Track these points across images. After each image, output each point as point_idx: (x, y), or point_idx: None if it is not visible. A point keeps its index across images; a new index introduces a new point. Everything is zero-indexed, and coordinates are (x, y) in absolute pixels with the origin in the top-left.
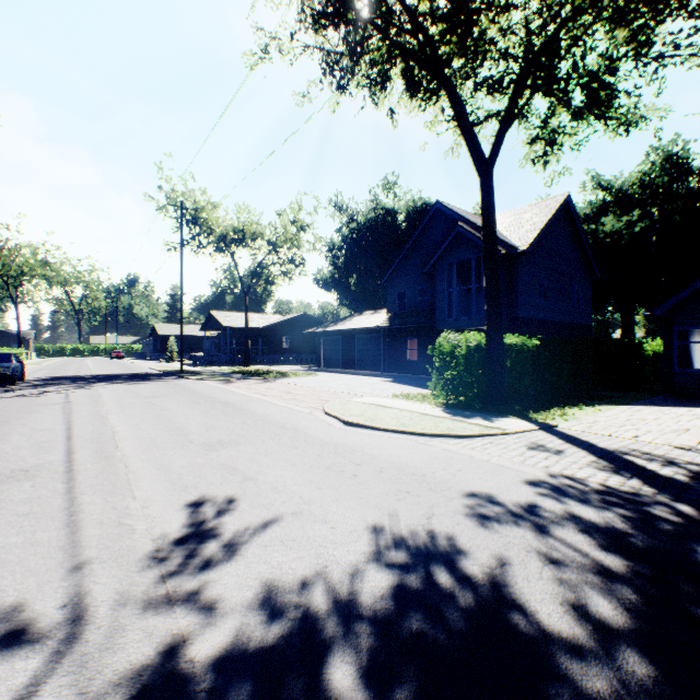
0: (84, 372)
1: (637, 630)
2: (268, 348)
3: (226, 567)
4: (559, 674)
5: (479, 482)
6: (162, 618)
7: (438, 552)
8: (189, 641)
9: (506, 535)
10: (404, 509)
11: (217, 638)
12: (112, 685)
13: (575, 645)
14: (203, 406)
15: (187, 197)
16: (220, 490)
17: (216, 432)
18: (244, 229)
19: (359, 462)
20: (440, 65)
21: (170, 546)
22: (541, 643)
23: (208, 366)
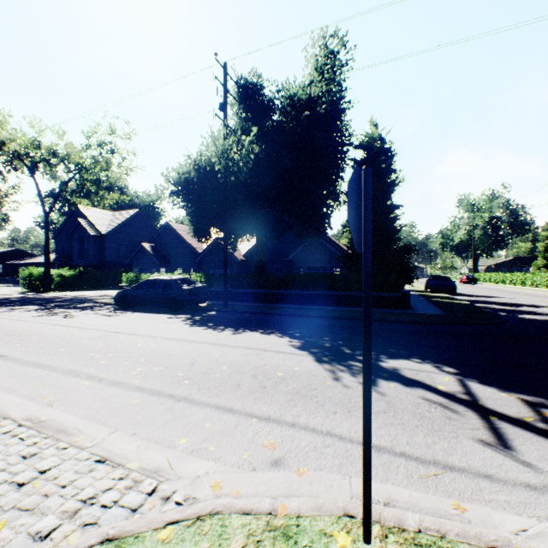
0: None
1: None
2: None
3: None
4: None
5: None
6: None
7: None
8: None
9: None
10: None
11: None
12: None
13: None
14: None
15: None
16: None
17: None
18: None
19: None
20: (34, 175)
21: None
22: None
23: None
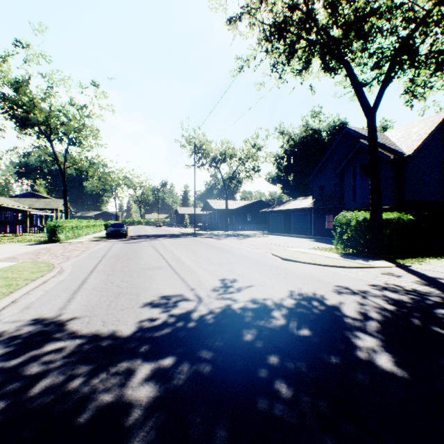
0: (149, 233)
1: (382, 319)
2: (238, 221)
3: (238, 294)
4: (345, 322)
5: (344, 283)
6: (222, 300)
7: (315, 298)
8: (232, 305)
9: (347, 297)
10: (305, 287)
11: (239, 305)
12: (215, 308)
13: (355, 319)
14: (211, 249)
15: (196, 139)
16: (229, 277)
17: (221, 259)
18: (225, 153)
19: (287, 273)
20: (341, 54)
21: (218, 288)
22: (343, 317)
23: (206, 231)
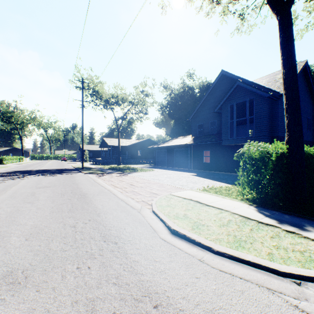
0: (37, 168)
1: None
2: (130, 156)
3: None
4: None
5: None
6: None
7: None
8: None
9: None
10: None
11: None
12: None
13: None
14: (64, 198)
15: (88, 79)
16: None
17: (28, 246)
18: (117, 96)
19: None
20: None
21: None
22: None
23: (100, 165)
